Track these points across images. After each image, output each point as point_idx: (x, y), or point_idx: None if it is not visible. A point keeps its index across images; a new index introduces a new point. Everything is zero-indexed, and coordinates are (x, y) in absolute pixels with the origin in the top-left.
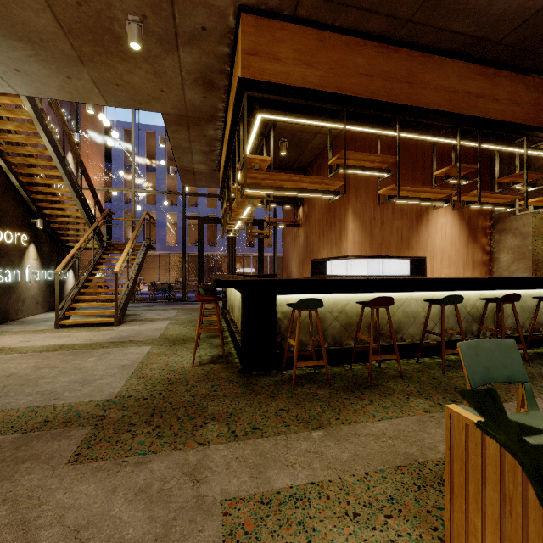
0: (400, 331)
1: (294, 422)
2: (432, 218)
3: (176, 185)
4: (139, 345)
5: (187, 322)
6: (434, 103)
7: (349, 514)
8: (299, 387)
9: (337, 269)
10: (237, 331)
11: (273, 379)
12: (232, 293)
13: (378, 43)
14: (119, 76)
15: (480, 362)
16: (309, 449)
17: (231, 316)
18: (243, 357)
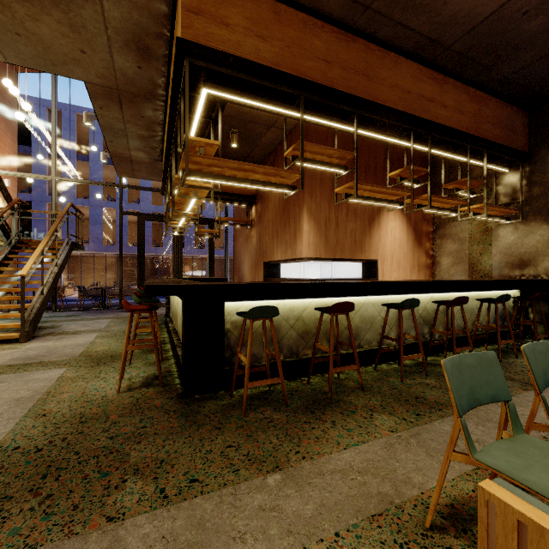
0: (357, 337)
1: (245, 465)
2: (383, 222)
3: (115, 178)
4: (49, 368)
5: (121, 334)
6: (390, 101)
7: None
8: (251, 411)
9: (290, 272)
10: (180, 344)
11: (220, 403)
12: (175, 300)
13: (337, 28)
14: (19, 22)
15: (465, 382)
16: (263, 505)
17: (174, 325)
18: (183, 378)
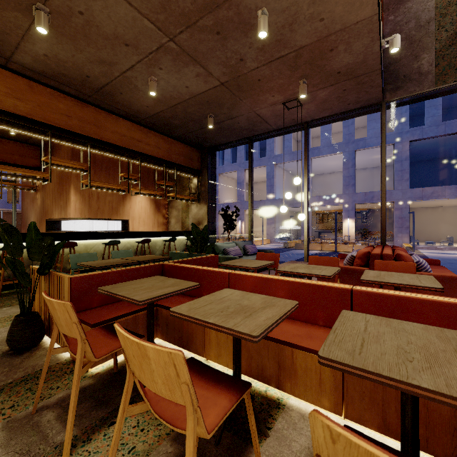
0: None
1: None
2: (133, 197)
3: None
4: None
5: None
6: (113, 140)
7: (8, 321)
8: (5, 297)
9: (80, 226)
10: None
11: None
12: None
13: (75, 99)
14: None
15: (79, 261)
16: None
17: None
18: None
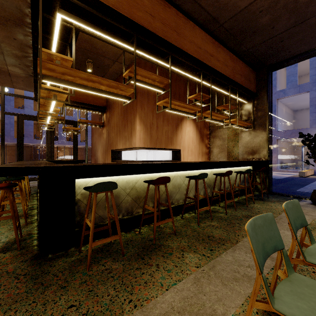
0: (171, 198)
1: None
2: (183, 127)
3: None
4: None
5: None
6: (190, 51)
7: None
8: (94, 265)
9: (129, 156)
10: None
11: (69, 260)
12: None
13: None
14: None
15: (259, 240)
16: None
17: None
18: (39, 241)
